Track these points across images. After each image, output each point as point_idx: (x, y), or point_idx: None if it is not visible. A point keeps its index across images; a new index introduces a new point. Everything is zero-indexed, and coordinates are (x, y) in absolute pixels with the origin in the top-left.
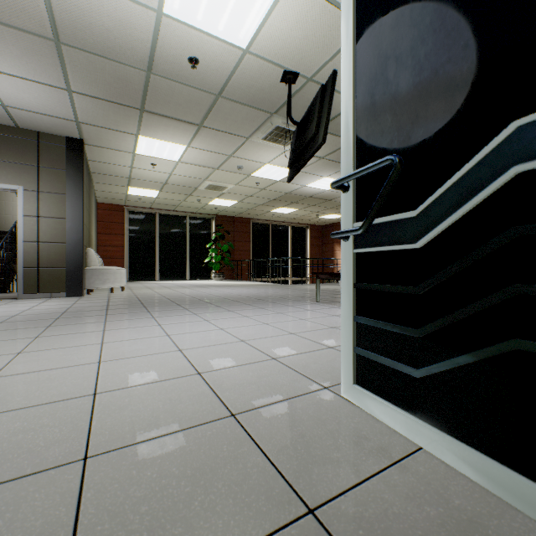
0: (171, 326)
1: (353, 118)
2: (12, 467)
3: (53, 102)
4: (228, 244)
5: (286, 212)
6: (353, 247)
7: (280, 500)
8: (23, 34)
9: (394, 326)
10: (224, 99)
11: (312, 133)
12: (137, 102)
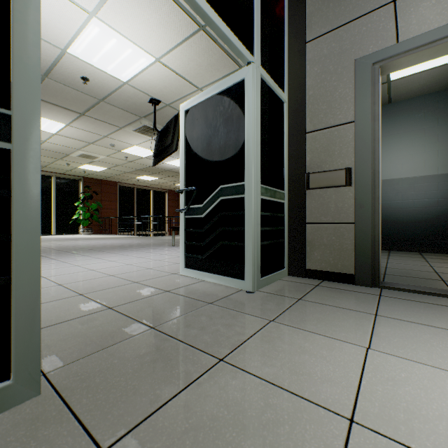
0: (74, 262)
1: (184, 166)
2: (51, 299)
3: None
4: (97, 203)
5: (149, 179)
6: (184, 215)
7: (158, 291)
8: None
9: (196, 243)
10: (105, 103)
11: (169, 143)
12: None
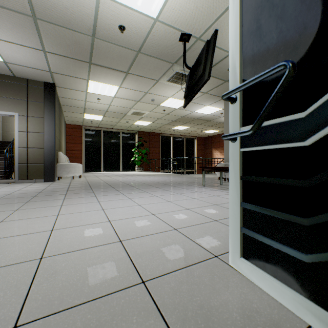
0: (106, 202)
1: (240, 43)
2: None
3: (35, 59)
4: (145, 149)
5: (182, 129)
6: (240, 147)
7: None
8: (13, 13)
9: (280, 213)
10: (142, 54)
11: (200, 73)
12: (87, 58)
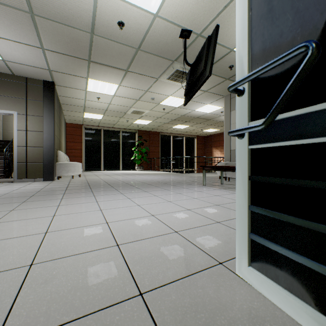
0: (104, 202)
1: (248, 28)
2: None
3: (33, 57)
4: (145, 148)
5: (182, 127)
6: (249, 144)
7: None
8: (10, 9)
9: (297, 219)
10: (141, 51)
11: (201, 70)
12: (86, 55)
